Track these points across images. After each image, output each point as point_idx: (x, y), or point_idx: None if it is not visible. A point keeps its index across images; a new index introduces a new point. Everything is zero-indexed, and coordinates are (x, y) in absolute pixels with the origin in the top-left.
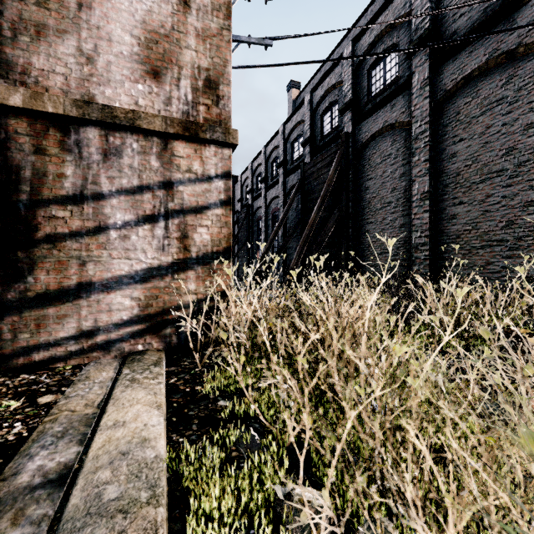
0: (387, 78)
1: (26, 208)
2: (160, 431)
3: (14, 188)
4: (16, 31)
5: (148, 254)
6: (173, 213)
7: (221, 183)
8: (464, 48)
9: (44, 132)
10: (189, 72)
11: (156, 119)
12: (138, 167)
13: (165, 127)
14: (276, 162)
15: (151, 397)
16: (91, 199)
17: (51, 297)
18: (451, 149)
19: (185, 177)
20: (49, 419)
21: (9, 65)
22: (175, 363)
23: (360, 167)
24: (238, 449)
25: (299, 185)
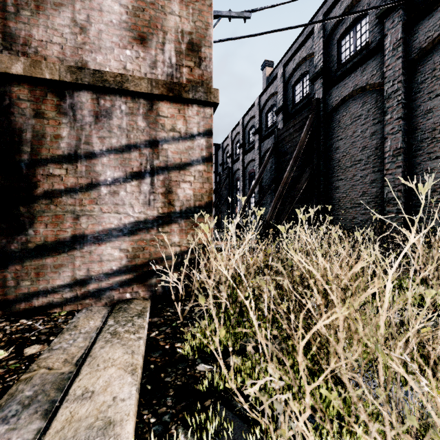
0: (357, 44)
1: (27, 167)
2: (129, 409)
3: (17, 149)
4: (18, 6)
5: (136, 209)
6: (158, 169)
7: (203, 140)
8: None
9: (43, 97)
10: (173, 36)
11: (142, 82)
12: (126, 127)
13: (151, 88)
14: (252, 130)
15: (127, 357)
16: (84, 158)
17: (49, 248)
18: (427, 105)
19: (169, 135)
20: (25, 377)
21: (13, 38)
22: (159, 313)
23: (330, 129)
24: None
25: (272, 148)
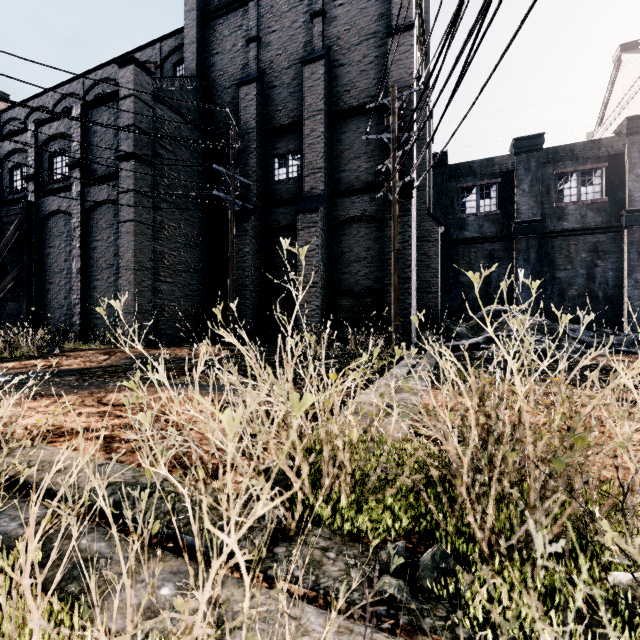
0: (64, 171)
1: None
2: None
3: None
4: None
5: None
6: None
7: None
8: (98, 184)
9: None
10: None
11: None
12: None
13: None
14: None
15: None
16: None
17: None
18: (95, 244)
19: None
20: None
21: None
22: None
23: (44, 234)
24: None
25: None
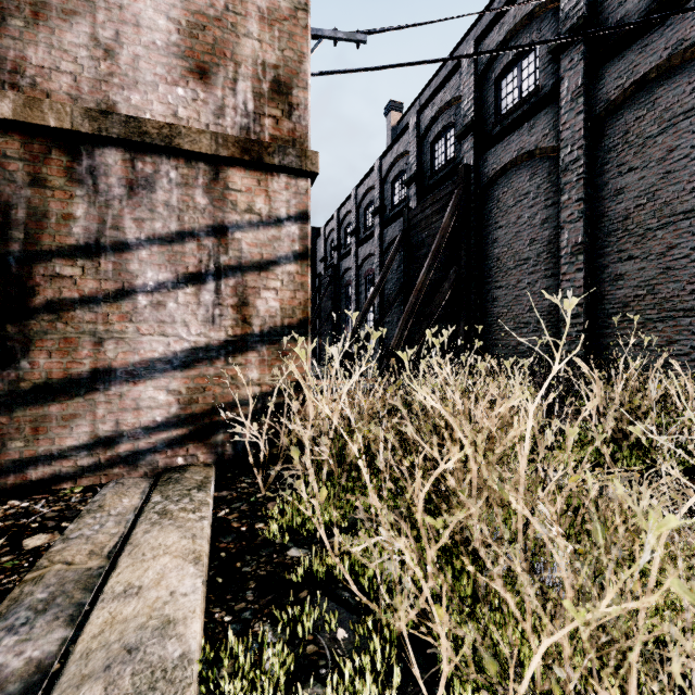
0: (523, 88)
1: (18, 263)
2: (194, 605)
3: (2, 234)
4: (4, 11)
5: (192, 329)
6: (226, 270)
7: (295, 227)
8: (635, 41)
9: (44, 155)
10: (250, 70)
11: (203, 137)
12: (178, 205)
13: (216, 148)
14: (371, 208)
15: (187, 543)
16: (111, 251)
17: (54, 389)
18: (616, 183)
19: (244, 219)
20: (32, 576)
21: None
22: (229, 484)
23: (486, 211)
24: (316, 639)
25: (401, 238)
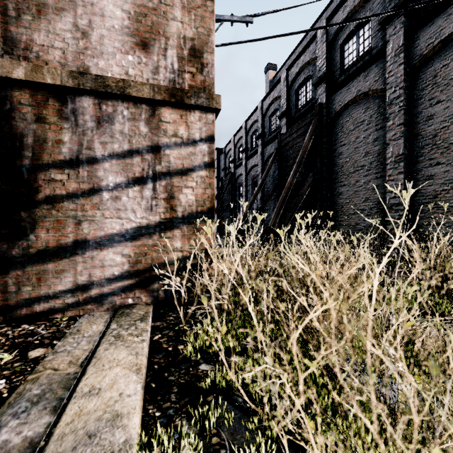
0: (360, 50)
1: (28, 172)
2: (135, 404)
3: (18, 154)
4: (19, 11)
5: (138, 214)
6: (160, 175)
7: (205, 146)
8: (442, 12)
9: (44, 102)
10: (175, 42)
11: (144, 87)
12: (129, 132)
13: (153, 94)
14: (255, 134)
15: (132, 358)
16: (86, 163)
17: (50, 253)
18: (428, 112)
19: (172, 141)
20: (32, 377)
21: (14, 42)
22: (161, 317)
23: (334, 134)
24: (219, 433)
25: (276, 153)
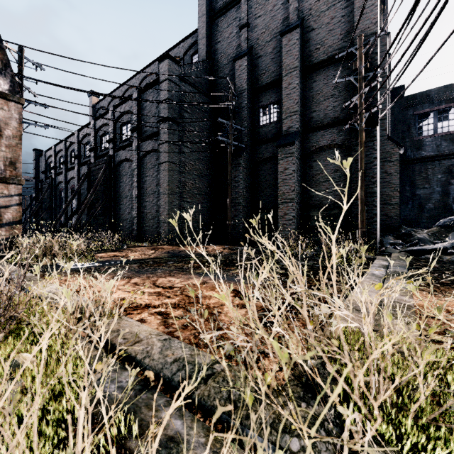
0: (128, 134)
1: None
2: None
3: None
4: None
5: None
6: None
7: (17, 197)
8: (147, 140)
9: None
10: (2, 159)
11: None
12: None
13: None
14: (74, 152)
15: None
16: None
17: None
18: (145, 178)
19: (1, 195)
20: None
21: None
22: None
23: (118, 174)
24: None
25: (86, 176)
